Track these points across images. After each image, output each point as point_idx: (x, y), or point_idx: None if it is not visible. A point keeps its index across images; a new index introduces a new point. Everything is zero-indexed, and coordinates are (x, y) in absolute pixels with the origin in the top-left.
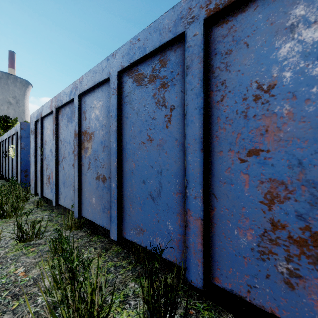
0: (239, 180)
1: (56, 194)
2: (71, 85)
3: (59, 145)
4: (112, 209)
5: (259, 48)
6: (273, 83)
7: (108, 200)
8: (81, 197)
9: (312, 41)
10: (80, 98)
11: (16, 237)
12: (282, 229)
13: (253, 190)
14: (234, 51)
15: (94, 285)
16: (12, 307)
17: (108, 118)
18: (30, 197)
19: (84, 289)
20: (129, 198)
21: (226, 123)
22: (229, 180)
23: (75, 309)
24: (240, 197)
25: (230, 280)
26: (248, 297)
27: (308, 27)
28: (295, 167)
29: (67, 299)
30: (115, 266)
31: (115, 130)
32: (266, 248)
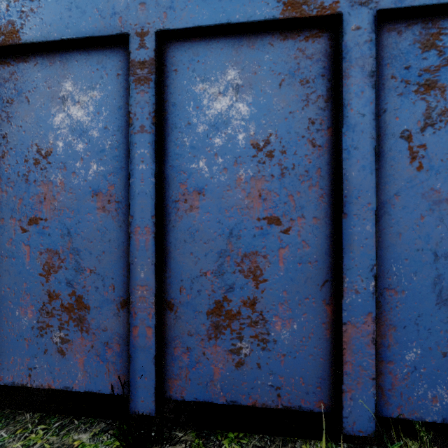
0: (21, 253)
1: None
2: None
3: None
4: None
5: (39, 109)
6: (50, 150)
7: None
8: None
9: (77, 119)
10: None
11: None
12: (57, 299)
13: (34, 262)
14: (16, 103)
15: None
16: None
17: None
18: None
19: None
20: None
21: (8, 185)
22: (11, 253)
23: None
24: (22, 271)
25: (12, 372)
26: (29, 383)
27: (75, 105)
28: (66, 236)
29: None
30: None
31: None
32: (44, 322)
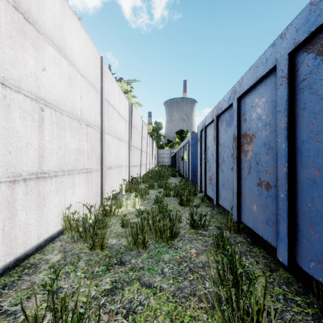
0: None
1: (217, 194)
2: (230, 90)
3: (219, 150)
4: (279, 224)
5: None
6: None
7: (273, 212)
8: (240, 201)
9: None
10: (239, 101)
11: (189, 223)
12: None
13: None
14: None
15: (260, 306)
16: (189, 278)
17: (273, 114)
18: (196, 193)
19: (249, 302)
20: (308, 216)
21: None
22: None
23: (239, 317)
24: None
25: None
26: None
27: None
28: None
29: (231, 301)
30: (285, 296)
31: (284, 127)
32: None
